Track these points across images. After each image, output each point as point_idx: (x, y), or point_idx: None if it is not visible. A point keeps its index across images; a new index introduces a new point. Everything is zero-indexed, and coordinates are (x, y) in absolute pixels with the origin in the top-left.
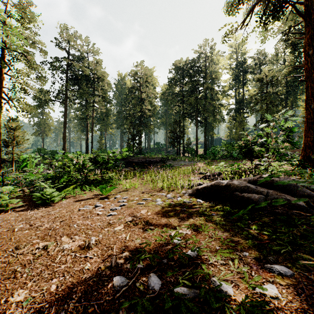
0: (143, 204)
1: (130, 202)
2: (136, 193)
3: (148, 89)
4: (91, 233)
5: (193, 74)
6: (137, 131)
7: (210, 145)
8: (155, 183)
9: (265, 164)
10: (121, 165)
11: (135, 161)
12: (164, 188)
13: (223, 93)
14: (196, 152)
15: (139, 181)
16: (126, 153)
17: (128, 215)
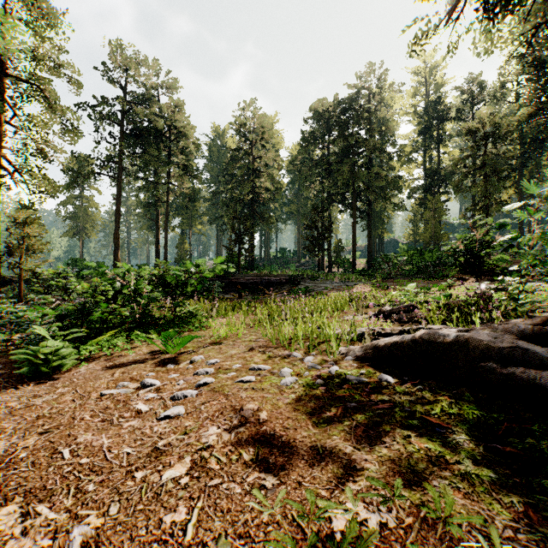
0: (252, 382)
1: (221, 375)
2: (238, 350)
3: (266, 151)
4: (92, 490)
5: (348, 123)
6: (245, 227)
7: (378, 253)
8: (279, 328)
9: (510, 287)
10: (216, 289)
11: (242, 281)
12: (298, 339)
13: (401, 159)
14: (353, 266)
15: (247, 320)
16: (222, 267)
17: (209, 419)
